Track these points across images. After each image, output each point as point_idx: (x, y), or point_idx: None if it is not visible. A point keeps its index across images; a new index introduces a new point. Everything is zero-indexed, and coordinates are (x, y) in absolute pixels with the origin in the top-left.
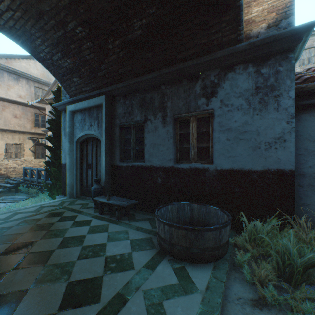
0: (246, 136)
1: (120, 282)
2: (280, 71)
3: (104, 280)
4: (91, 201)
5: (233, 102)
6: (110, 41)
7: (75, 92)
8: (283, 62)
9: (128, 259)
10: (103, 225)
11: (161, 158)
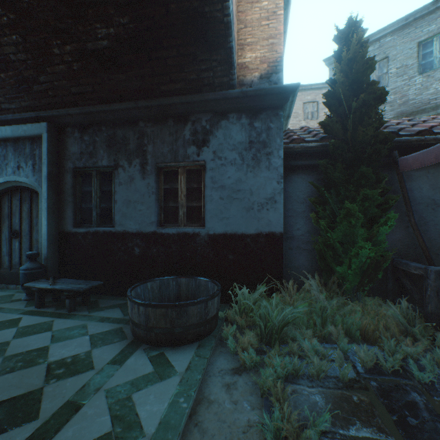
0: (240, 195)
1: (72, 388)
2: (272, 128)
3: (45, 392)
4: (20, 291)
5: (226, 155)
6: (56, 43)
7: None
8: (274, 119)
9: (86, 359)
10: (44, 323)
11: (139, 221)
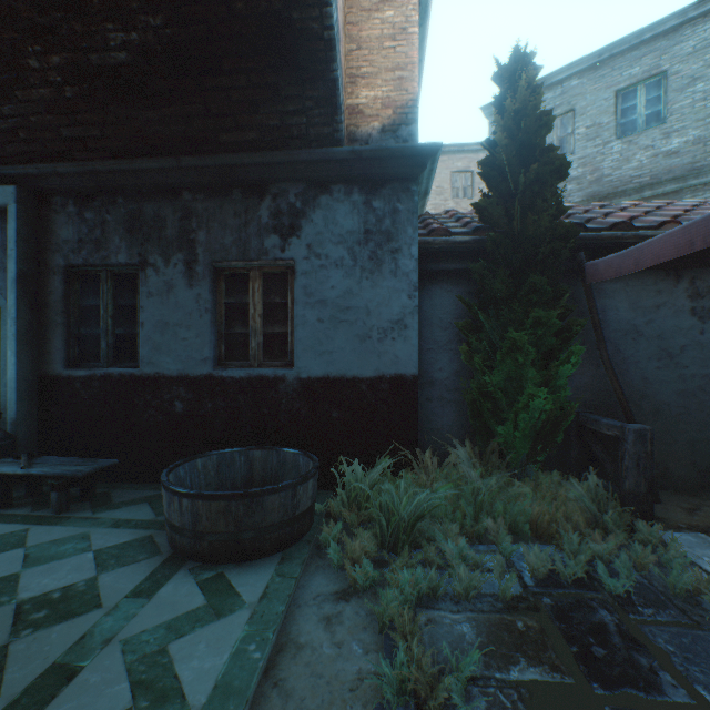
0: (351, 315)
1: (62, 643)
2: (400, 210)
3: (11, 652)
4: None
5: (329, 250)
6: (33, 50)
7: None
8: (403, 197)
9: (87, 592)
10: (10, 534)
11: (183, 357)
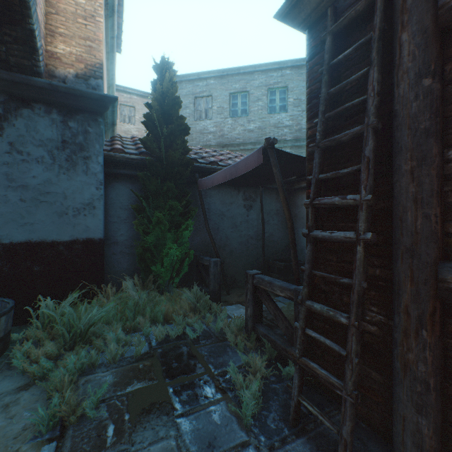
0: (51, 198)
1: None
2: (90, 132)
3: None
4: None
5: (31, 150)
6: None
7: None
8: (93, 124)
9: None
10: None
11: None
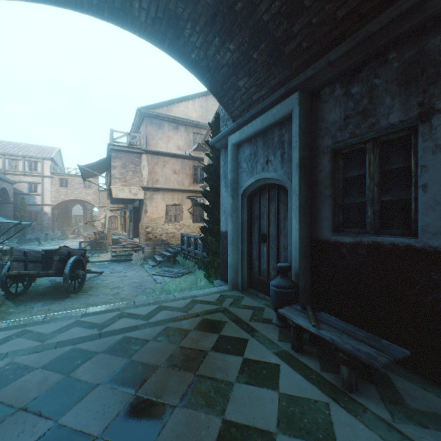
0: None
1: None
2: None
3: None
4: (268, 304)
5: None
6: None
7: (240, 109)
8: None
9: None
10: (313, 403)
11: None
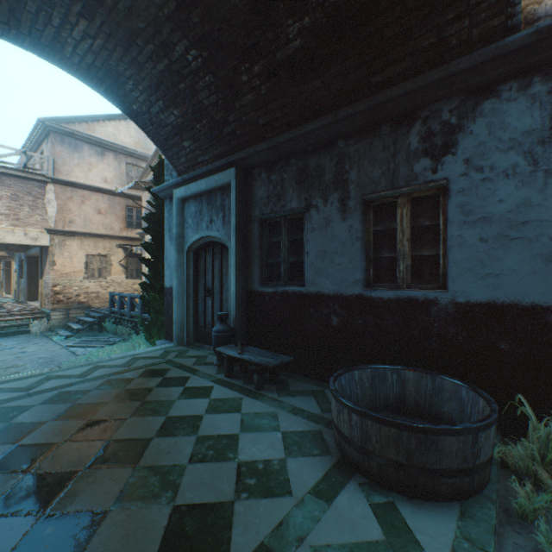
0: (528, 231)
1: (266, 521)
2: None
3: (235, 511)
4: (212, 352)
5: (493, 160)
6: (244, 68)
7: (185, 165)
8: None
9: (280, 472)
10: (232, 399)
11: (338, 279)
